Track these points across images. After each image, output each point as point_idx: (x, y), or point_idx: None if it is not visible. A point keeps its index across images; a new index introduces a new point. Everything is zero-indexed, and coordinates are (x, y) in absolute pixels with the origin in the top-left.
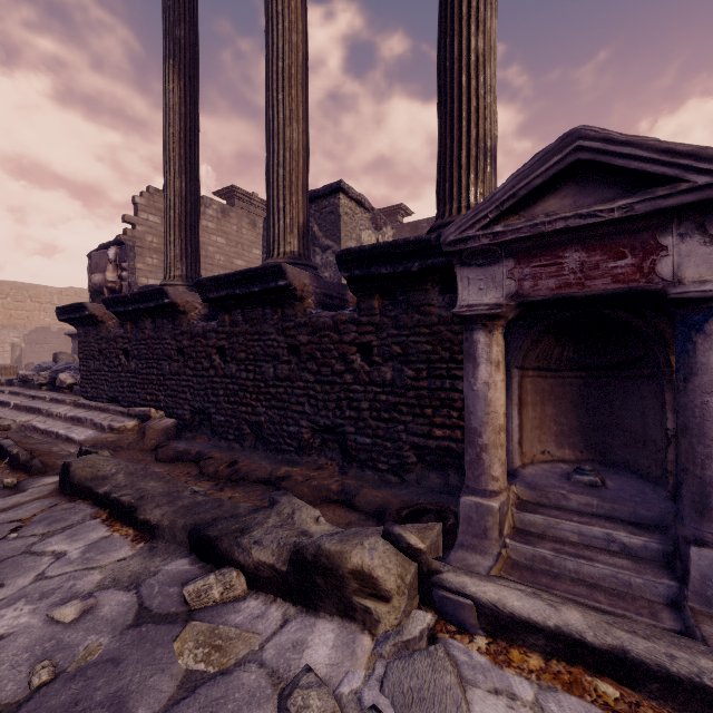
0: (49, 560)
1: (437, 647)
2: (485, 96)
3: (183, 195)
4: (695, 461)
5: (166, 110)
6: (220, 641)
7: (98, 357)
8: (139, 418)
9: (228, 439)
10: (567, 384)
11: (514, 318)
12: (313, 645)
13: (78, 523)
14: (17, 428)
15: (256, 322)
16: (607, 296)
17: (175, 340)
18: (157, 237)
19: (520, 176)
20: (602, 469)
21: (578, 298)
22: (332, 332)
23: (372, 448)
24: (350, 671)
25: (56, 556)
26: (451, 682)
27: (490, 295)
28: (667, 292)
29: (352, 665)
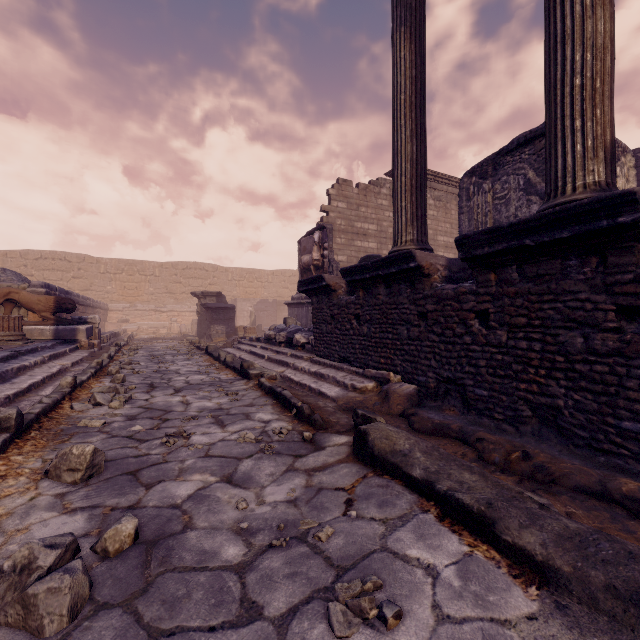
0: (424, 578)
1: None
2: None
3: (413, 159)
4: None
5: (397, 80)
6: None
7: (330, 321)
8: (376, 380)
9: (494, 418)
10: None
11: None
12: None
13: (410, 513)
14: (280, 378)
15: (547, 278)
16: None
17: (415, 304)
18: (344, 220)
19: None
20: None
21: None
22: None
23: None
24: None
25: (427, 571)
26: None
27: None
28: None
29: None
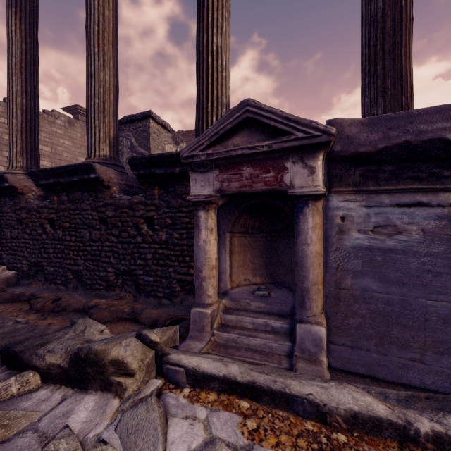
0: None
1: (152, 398)
2: (222, 72)
3: (24, 108)
4: (300, 279)
5: (9, 44)
6: (7, 421)
7: None
8: None
9: (57, 283)
10: (258, 241)
11: (227, 203)
12: (78, 412)
13: None
14: None
15: (77, 202)
16: (263, 193)
17: (15, 213)
18: None
19: (220, 122)
20: (274, 287)
21: (250, 193)
22: (128, 209)
23: (154, 283)
24: (99, 423)
25: None
26: (155, 416)
27: (207, 190)
28: (287, 192)
29: (102, 419)
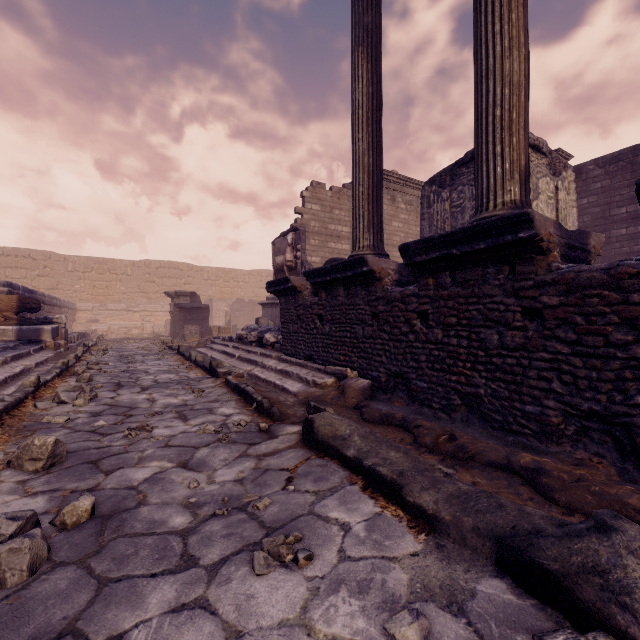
0: (338, 532)
1: None
2: None
3: (370, 170)
4: None
5: (355, 96)
6: None
7: (296, 321)
8: (335, 376)
9: (432, 407)
10: None
11: None
12: None
13: (339, 486)
14: (247, 376)
15: (472, 283)
16: None
17: (369, 305)
18: (318, 222)
19: None
20: None
21: None
22: (605, 290)
23: None
24: None
25: (341, 527)
26: None
27: None
28: None
29: None
